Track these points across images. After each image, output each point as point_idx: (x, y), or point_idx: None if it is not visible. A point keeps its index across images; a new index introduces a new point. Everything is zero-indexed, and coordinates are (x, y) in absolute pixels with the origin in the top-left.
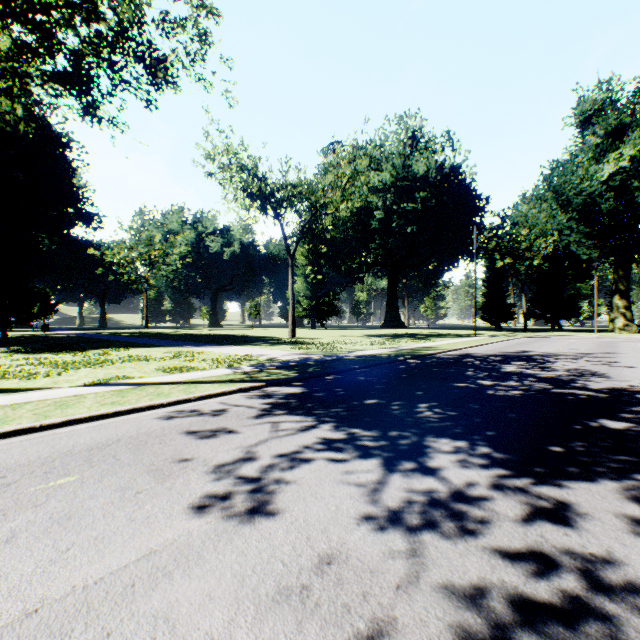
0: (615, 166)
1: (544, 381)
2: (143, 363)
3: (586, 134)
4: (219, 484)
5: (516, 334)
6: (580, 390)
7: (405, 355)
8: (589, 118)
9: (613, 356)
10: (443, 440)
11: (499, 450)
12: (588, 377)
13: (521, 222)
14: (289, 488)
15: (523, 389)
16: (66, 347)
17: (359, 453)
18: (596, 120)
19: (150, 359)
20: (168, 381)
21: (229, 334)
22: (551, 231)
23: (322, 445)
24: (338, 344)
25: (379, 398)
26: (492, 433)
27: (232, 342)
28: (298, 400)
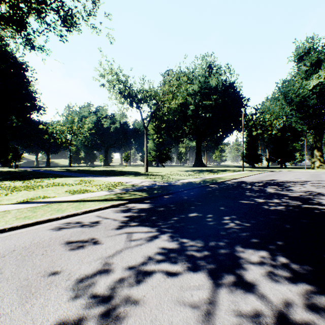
0: (316, 81)
1: (294, 199)
2: (59, 187)
3: (300, 65)
4: (72, 306)
5: (264, 170)
6: (320, 205)
7: (208, 182)
8: (302, 57)
9: (323, 182)
10: (249, 250)
11: (294, 261)
12: (318, 196)
13: (266, 111)
14: (132, 312)
15: (285, 205)
16: (21, 177)
17: (190, 265)
18: (306, 58)
19: (64, 185)
20: (68, 200)
21: (113, 170)
22: (282, 116)
23: (162, 256)
24: (171, 175)
25: (198, 212)
26: (281, 243)
27: (113, 174)
28: (146, 214)
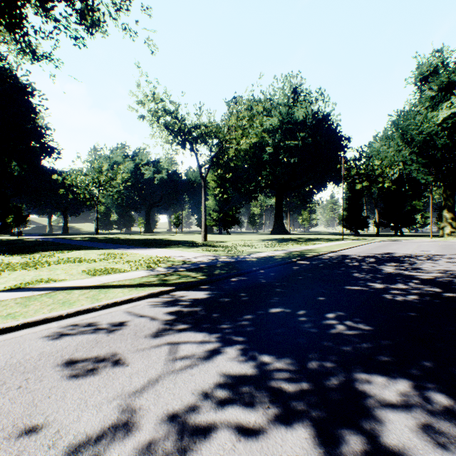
0: (447, 112)
1: (429, 283)
2: (75, 265)
3: (424, 89)
4: None
5: (372, 238)
6: None
7: (295, 257)
8: (426, 77)
9: None
10: (378, 378)
11: None
12: None
13: (374, 155)
14: None
15: (417, 293)
16: (22, 250)
17: (278, 410)
18: (432, 79)
19: (83, 261)
20: (83, 285)
21: (157, 238)
22: (397, 162)
23: (227, 391)
24: (240, 247)
25: (284, 305)
26: (430, 363)
27: (157, 245)
28: (203, 308)
